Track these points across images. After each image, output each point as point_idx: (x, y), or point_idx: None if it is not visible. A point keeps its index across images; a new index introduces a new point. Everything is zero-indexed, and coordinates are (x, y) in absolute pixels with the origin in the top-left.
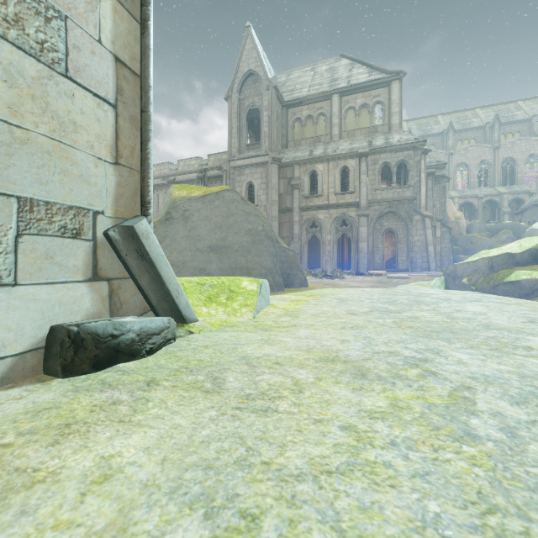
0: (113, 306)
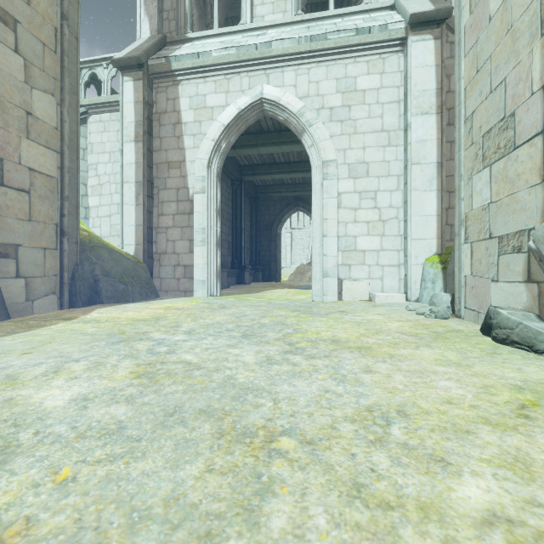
0: (542, 306)
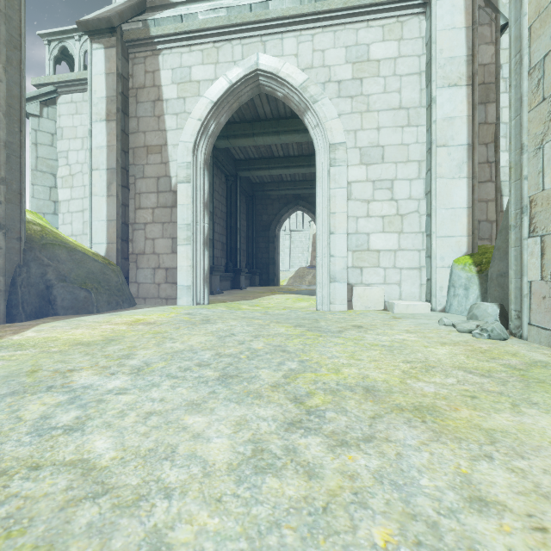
0: None
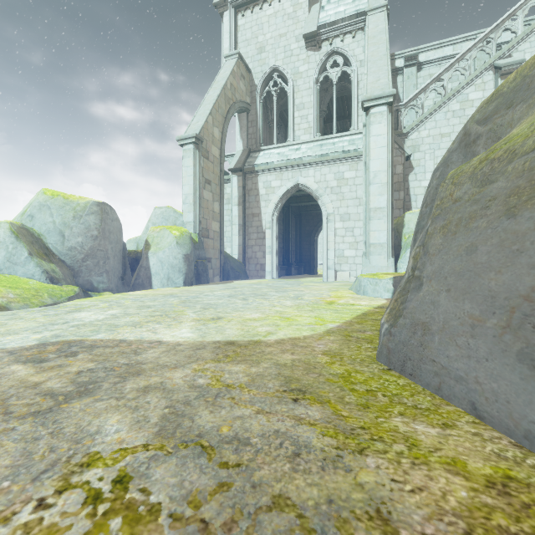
0: None
